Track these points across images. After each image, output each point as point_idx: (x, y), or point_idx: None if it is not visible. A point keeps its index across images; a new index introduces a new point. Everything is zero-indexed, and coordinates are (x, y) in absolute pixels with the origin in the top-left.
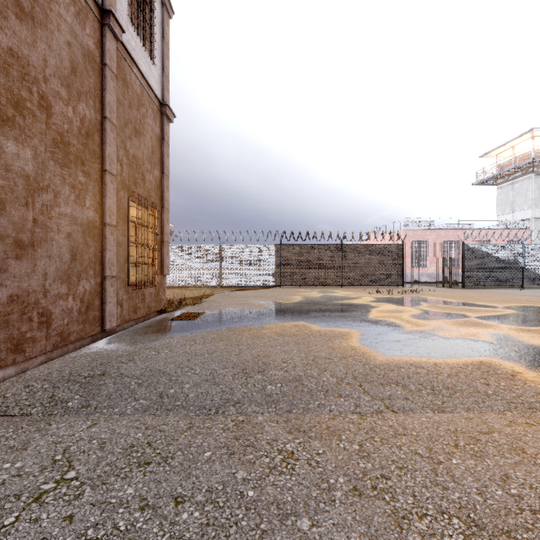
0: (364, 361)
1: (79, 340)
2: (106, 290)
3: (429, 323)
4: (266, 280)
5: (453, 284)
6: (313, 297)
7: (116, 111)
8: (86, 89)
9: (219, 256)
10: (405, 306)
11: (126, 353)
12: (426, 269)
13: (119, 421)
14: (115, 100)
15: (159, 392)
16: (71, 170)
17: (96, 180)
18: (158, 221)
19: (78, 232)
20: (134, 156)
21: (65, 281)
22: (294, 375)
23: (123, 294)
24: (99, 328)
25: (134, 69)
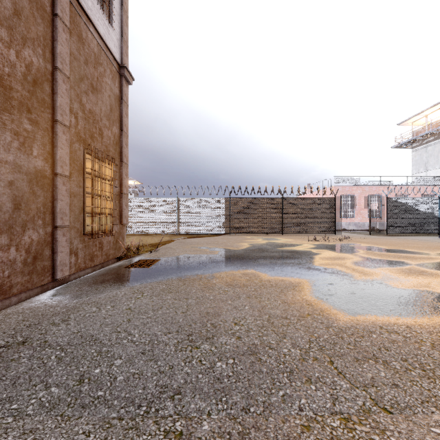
0: (325, 322)
1: (25, 291)
2: (57, 240)
3: (375, 271)
4: (217, 229)
5: (378, 232)
6: (259, 244)
7: (68, 64)
8: (33, 35)
9: (177, 208)
10: (344, 253)
11: (64, 310)
12: (353, 219)
13: (5, 433)
14: (67, 53)
15: (81, 373)
16: (13, 115)
17: (46, 129)
18: (116, 174)
19: (23, 181)
20: (91, 111)
21: (5, 231)
22: (248, 343)
23: (78, 243)
24: (50, 278)
25: (91, 28)
